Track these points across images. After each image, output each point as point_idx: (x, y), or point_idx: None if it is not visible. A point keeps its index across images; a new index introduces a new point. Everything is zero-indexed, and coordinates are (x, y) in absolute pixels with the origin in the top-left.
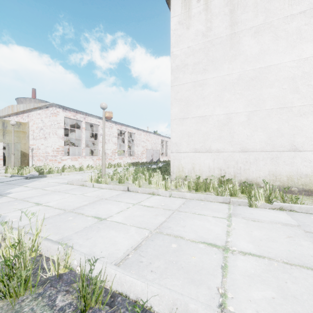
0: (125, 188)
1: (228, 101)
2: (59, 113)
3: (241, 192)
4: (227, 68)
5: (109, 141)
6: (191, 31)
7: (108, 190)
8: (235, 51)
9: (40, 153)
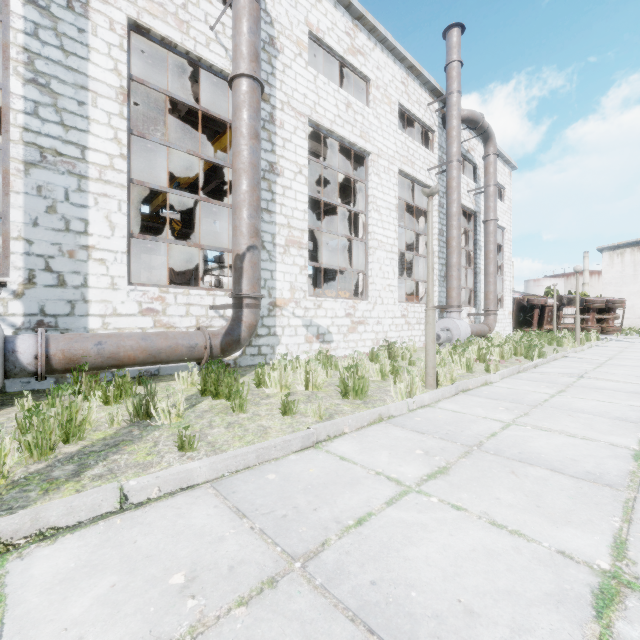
0: None
1: (632, 299)
2: None
3: None
4: (632, 287)
5: None
6: (613, 270)
7: None
8: (636, 281)
9: None
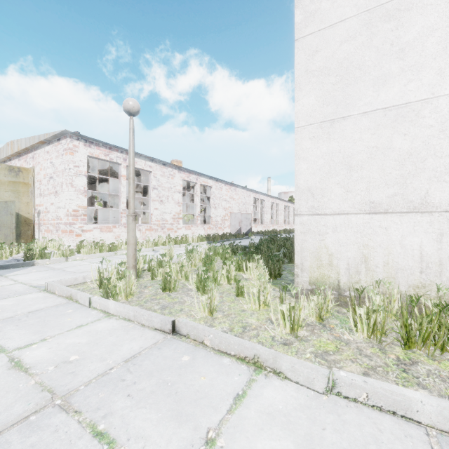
0: (165, 322)
1: None
2: (79, 149)
3: None
4: None
5: (168, 199)
6: None
7: (120, 321)
8: None
9: (49, 219)
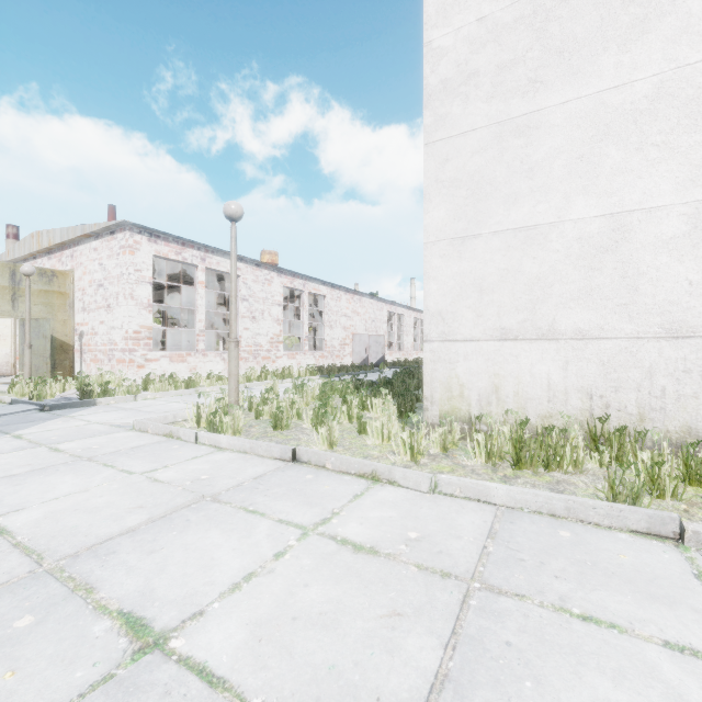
0: (286, 450)
1: (616, 173)
2: (141, 247)
3: (684, 480)
4: (612, 66)
5: (263, 315)
6: None
7: (236, 454)
8: (643, 7)
9: (98, 343)
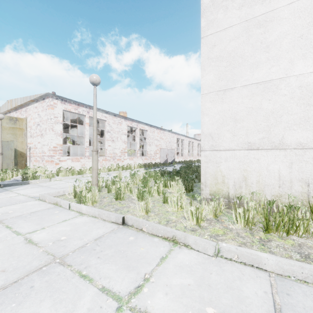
0: (118, 217)
1: None
2: (57, 105)
3: None
4: None
5: (117, 139)
6: None
7: (89, 218)
8: None
9: (37, 152)
